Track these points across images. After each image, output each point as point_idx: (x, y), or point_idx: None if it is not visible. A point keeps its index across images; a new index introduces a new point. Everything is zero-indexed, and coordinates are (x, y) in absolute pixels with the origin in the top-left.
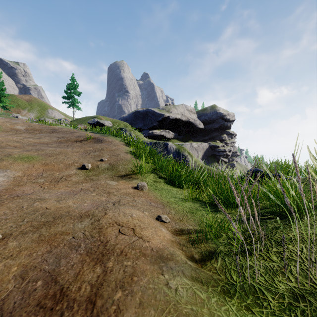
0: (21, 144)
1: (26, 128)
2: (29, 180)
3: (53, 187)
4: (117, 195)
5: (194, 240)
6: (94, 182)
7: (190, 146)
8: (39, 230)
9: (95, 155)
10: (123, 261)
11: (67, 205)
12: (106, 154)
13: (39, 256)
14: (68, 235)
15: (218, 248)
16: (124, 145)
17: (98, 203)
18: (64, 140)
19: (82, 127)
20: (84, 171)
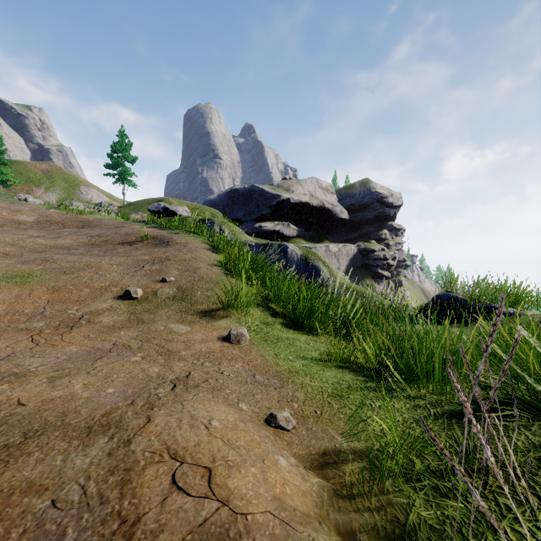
0: (19, 250)
1: (36, 218)
2: (14, 324)
3: (58, 340)
4: (185, 359)
5: (352, 480)
6: (145, 327)
7: (325, 250)
8: None
9: (153, 271)
10: None
11: (69, 392)
12: (174, 269)
13: None
14: (42, 493)
15: (411, 507)
16: (208, 250)
17: (140, 386)
18: (101, 242)
19: (139, 217)
20: (128, 303)
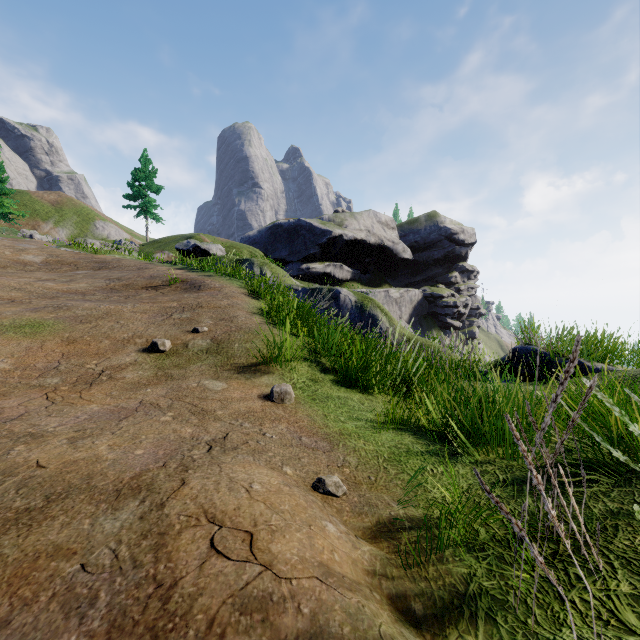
0: (26, 295)
1: (44, 259)
2: (26, 380)
3: (77, 398)
4: (222, 419)
5: (409, 550)
6: (175, 384)
7: (385, 296)
8: None
9: (183, 320)
10: None
11: (93, 454)
12: (207, 317)
13: None
14: (70, 557)
15: (472, 577)
16: (246, 296)
17: (172, 448)
18: (121, 286)
19: (165, 256)
20: (155, 357)
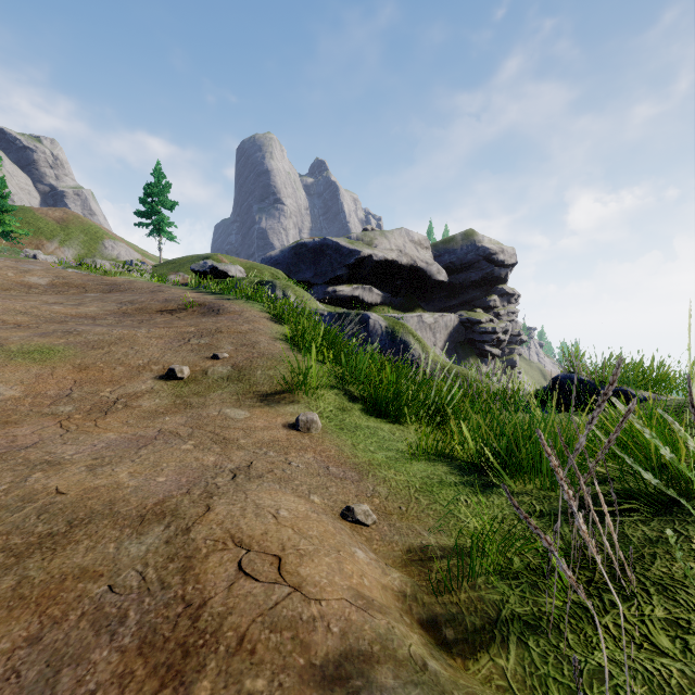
0: (33, 320)
1: (50, 281)
2: (37, 408)
3: (92, 427)
4: (245, 448)
5: (440, 578)
6: (194, 412)
7: (418, 321)
8: (23, 561)
9: (202, 345)
10: (241, 677)
11: (113, 481)
12: (227, 343)
13: (1, 657)
14: (97, 579)
15: (505, 604)
16: (269, 320)
17: (195, 475)
18: (134, 310)
19: (180, 278)
20: (172, 384)
